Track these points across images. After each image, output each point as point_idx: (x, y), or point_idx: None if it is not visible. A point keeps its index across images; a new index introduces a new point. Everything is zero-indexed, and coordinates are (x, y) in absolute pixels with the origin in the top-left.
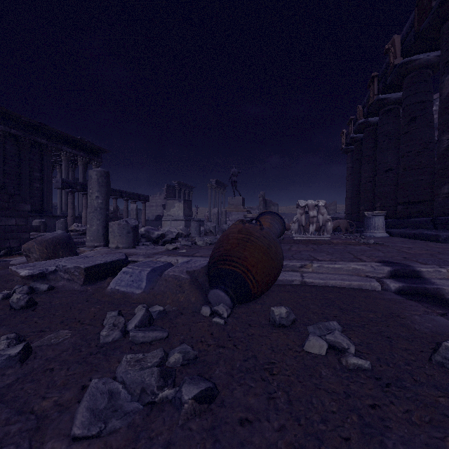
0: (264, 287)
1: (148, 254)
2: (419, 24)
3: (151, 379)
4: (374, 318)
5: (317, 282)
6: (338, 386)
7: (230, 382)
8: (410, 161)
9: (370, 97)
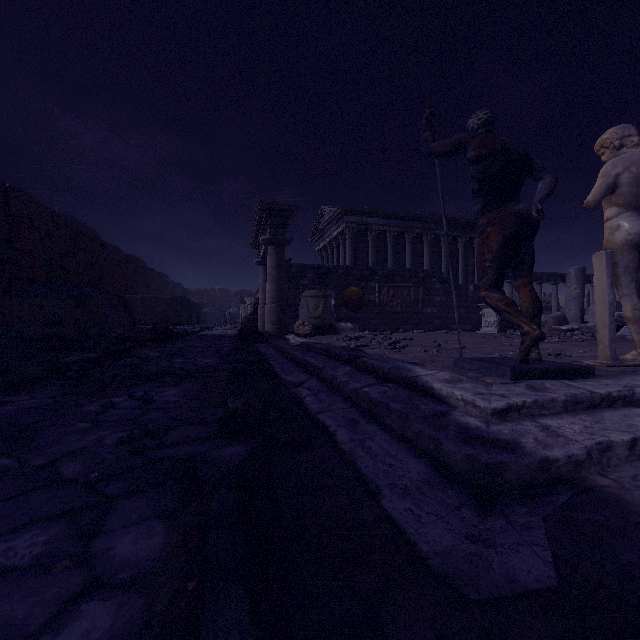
0: None
1: None
2: None
3: None
4: None
5: None
6: None
7: None
8: None
9: None
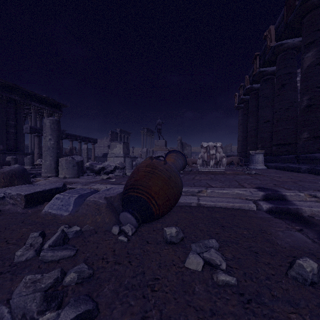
0: (165, 210)
1: (86, 182)
2: (287, 18)
3: (32, 305)
4: (247, 235)
5: (209, 204)
6: (206, 303)
7: (114, 300)
8: (281, 115)
9: (254, 69)
